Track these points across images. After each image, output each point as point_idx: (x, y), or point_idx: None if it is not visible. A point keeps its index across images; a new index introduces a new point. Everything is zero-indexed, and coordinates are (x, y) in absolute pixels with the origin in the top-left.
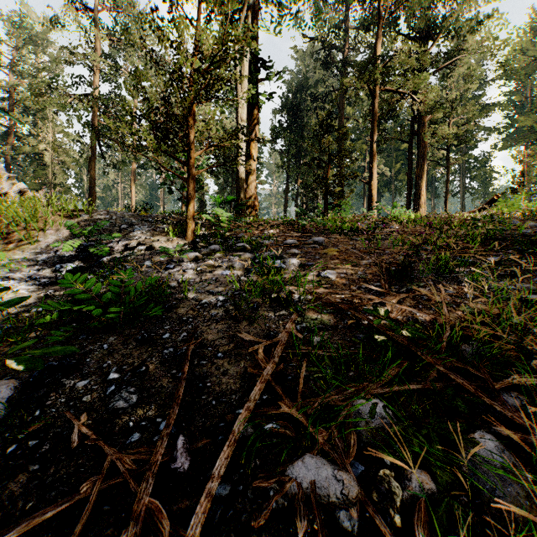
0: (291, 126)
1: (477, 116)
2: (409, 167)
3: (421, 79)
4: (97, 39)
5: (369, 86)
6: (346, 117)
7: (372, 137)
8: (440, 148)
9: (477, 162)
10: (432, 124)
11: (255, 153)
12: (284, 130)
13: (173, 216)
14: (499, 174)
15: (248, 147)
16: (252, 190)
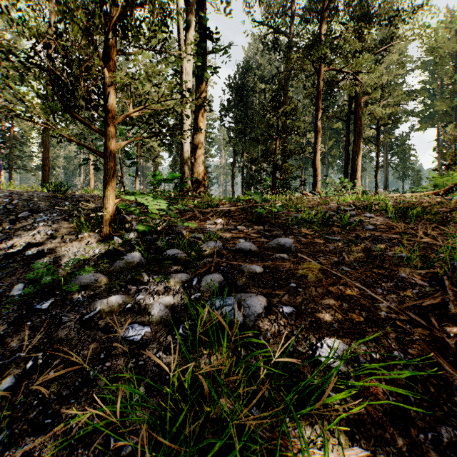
0: (238, 105)
1: (403, 99)
2: (346, 144)
3: (365, 58)
4: (50, 14)
5: (315, 64)
6: (288, 97)
7: (317, 114)
8: (371, 128)
9: (398, 140)
10: (367, 105)
11: (203, 127)
12: (231, 108)
13: (100, 197)
14: (415, 152)
15: (196, 120)
16: (200, 164)
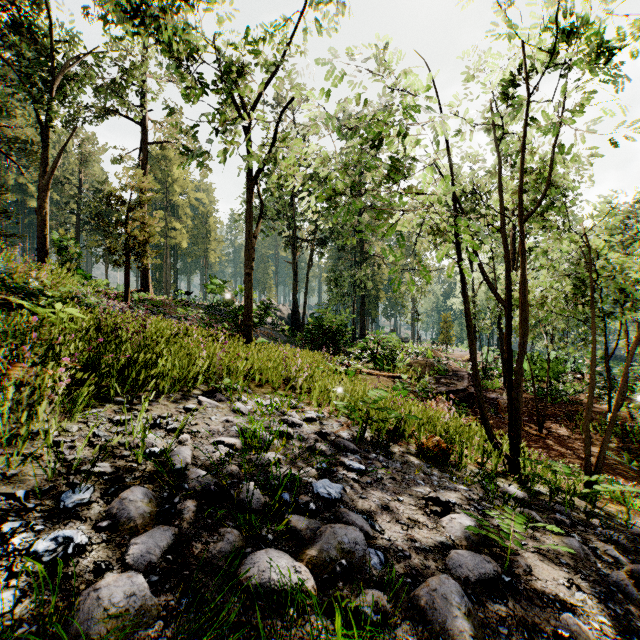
0: None
1: None
2: None
3: None
4: None
5: None
6: None
7: None
8: None
9: None
10: None
11: None
12: None
13: None
14: None
15: None
16: None
